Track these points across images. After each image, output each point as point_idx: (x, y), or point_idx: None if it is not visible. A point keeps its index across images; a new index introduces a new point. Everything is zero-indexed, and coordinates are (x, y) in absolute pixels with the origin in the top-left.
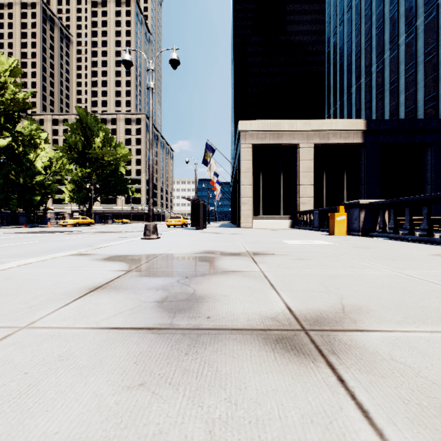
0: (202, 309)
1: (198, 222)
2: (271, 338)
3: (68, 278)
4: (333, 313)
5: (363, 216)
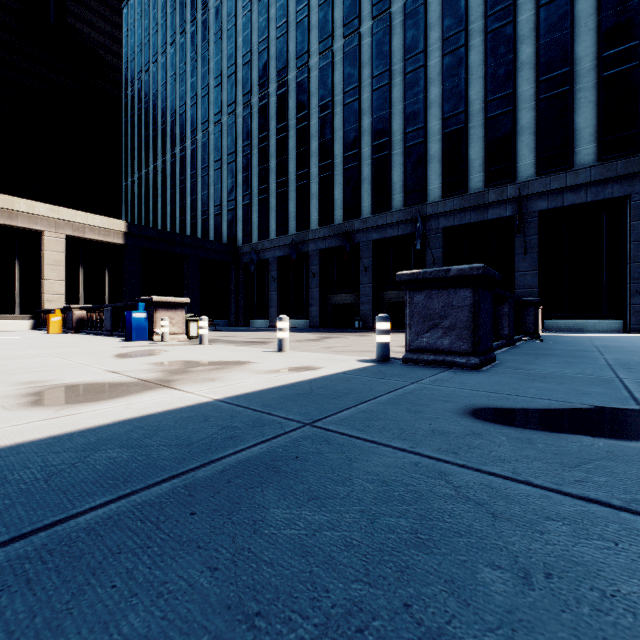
0: None
1: None
2: None
3: None
4: None
5: (76, 317)
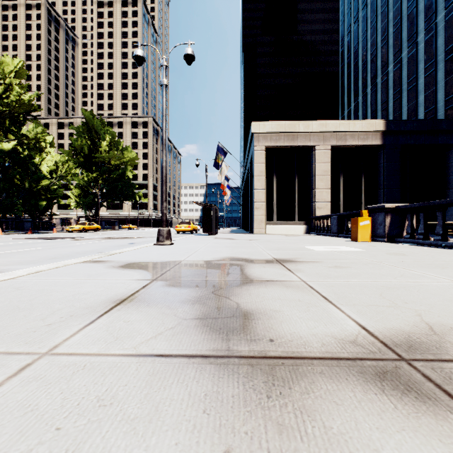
0: (258, 328)
1: (210, 227)
2: (369, 372)
3: (87, 289)
4: (424, 336)
5: (389, 220)
